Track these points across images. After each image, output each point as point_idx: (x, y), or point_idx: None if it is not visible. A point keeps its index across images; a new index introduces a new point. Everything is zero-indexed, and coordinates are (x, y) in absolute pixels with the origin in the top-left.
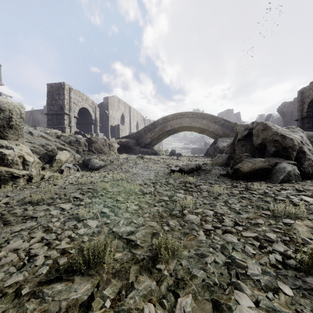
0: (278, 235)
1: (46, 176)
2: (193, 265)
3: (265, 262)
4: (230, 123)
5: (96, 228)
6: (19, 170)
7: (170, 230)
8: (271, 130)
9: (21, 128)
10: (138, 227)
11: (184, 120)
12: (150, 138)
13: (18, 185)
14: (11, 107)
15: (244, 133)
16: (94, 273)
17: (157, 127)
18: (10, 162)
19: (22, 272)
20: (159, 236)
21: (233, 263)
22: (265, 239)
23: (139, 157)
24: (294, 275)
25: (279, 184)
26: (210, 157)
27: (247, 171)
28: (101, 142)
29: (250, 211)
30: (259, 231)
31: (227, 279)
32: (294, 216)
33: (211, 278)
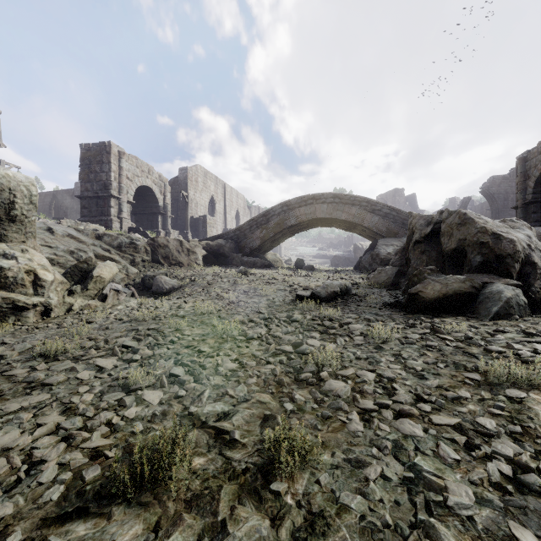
0: (499, 422)
1: (75, 307)
2: (342, 483)
3: (480, 479)
4: (399, 213)
5: (159, 405)
6: (28, 296)
7: (296, 410)
8: (474, 225)
9: (31, 221)
10: (236, 404)
11: (318, 207)
12: (260, 239)
13: (25, 322)
14: (14, 185)
15: (426, 230)
16: (150, 500)
17: (271, 220)
18: (10, 281)
19: (12, 497)
20: (276, 423)
21: (418, 480)
22: (477, 431)
23: (240, 272)
24: (540, 507)
25: (490, 322)
26: (364, 273)
27: (433, 298)
28: (174, 246)
29: (443, 373)
30: (464, 412)
31: (409, 515)
32: (526, 383)
33: (378, 512)
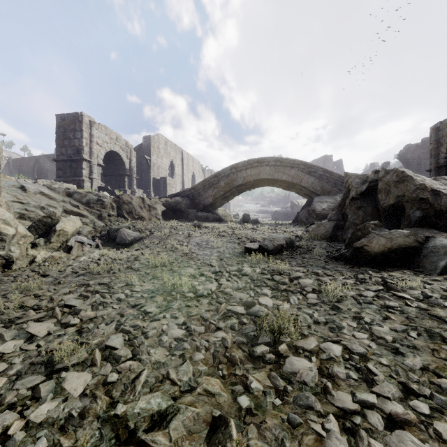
0: None
1: (38, 259)
2: None
3: None
4: (331, 174)
5: (80, 397)
6: None
7: (254, 408)
8: (413, 182)
9: None
10: (178, 397)
11: (262, 169)
12: (212, 197)
13: None
14: None
15: (362, 188)
16: None
17: (222, 181)
18: None
19: None
20: (228, 436)
21: None
22: None
23: (194, 225)
24: None
25: (439, 277)
26: (302, 226)
27: (378, 252)
28: (137, 203)
29: (420, 346)
30: None
31: None
32: None
33: None
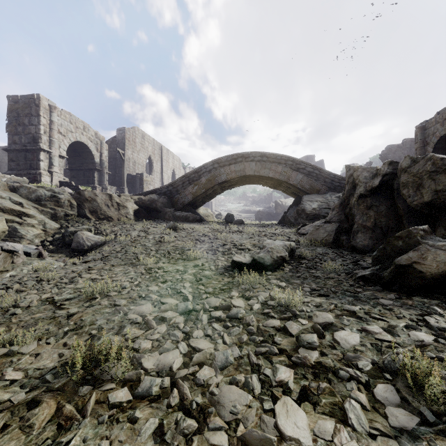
0: None
1: None
2: None
3: None
4: (321, 171)
5: None
6: None
7: None
8: None
9: None
10: None
11: (247, 165)
12: (192, 195)
13: None
14: None
15: (372, 182)
16: None
17: (203, 177)
18: None
19: None
20: None
21: None
22: None
23: (169, 227)
24: None
25: None
26: (290, 227)
27: (437, 273)
28: (103, 200)
29: None
30: None
31: None
32: None
33: None
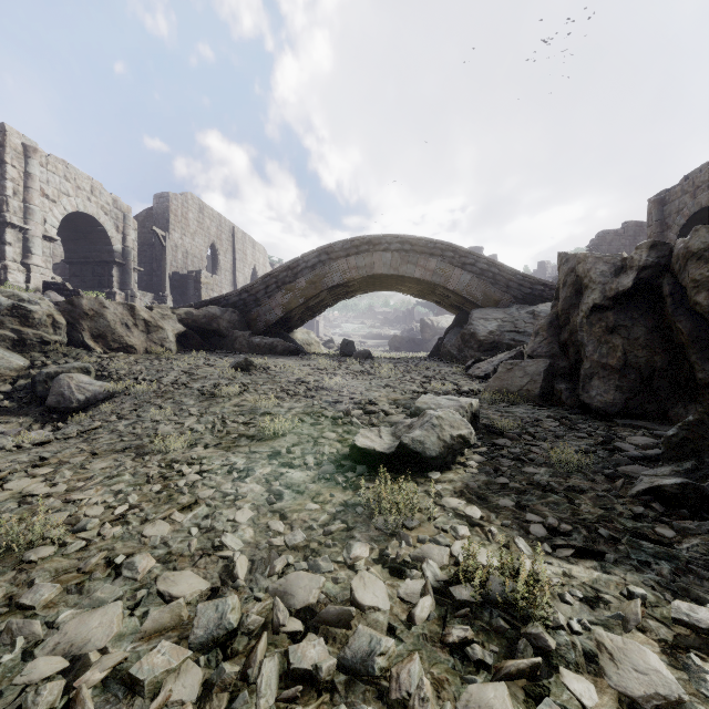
0: None
1: None
2: None
3: None
4: (501, 269)
5: None
6: None
7: None
8: None
9: None
10: None
11: (378, 257)
12: (283, 307)
13: None
14: None
15: (617, 283)
16: None
17: (302, 277)
18: None
19: None
20: None
21: None
22: None
23: (236, 365)
24: None
25: None
26: (451, 363)
27: None
28: (117, 315)
29: None
30: None
31: None
32: None
33: None
